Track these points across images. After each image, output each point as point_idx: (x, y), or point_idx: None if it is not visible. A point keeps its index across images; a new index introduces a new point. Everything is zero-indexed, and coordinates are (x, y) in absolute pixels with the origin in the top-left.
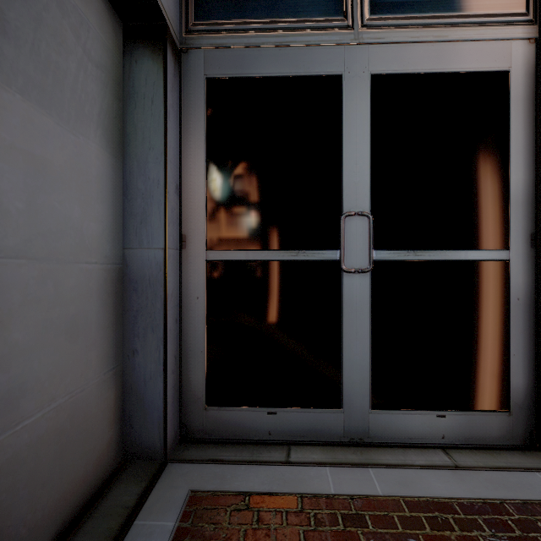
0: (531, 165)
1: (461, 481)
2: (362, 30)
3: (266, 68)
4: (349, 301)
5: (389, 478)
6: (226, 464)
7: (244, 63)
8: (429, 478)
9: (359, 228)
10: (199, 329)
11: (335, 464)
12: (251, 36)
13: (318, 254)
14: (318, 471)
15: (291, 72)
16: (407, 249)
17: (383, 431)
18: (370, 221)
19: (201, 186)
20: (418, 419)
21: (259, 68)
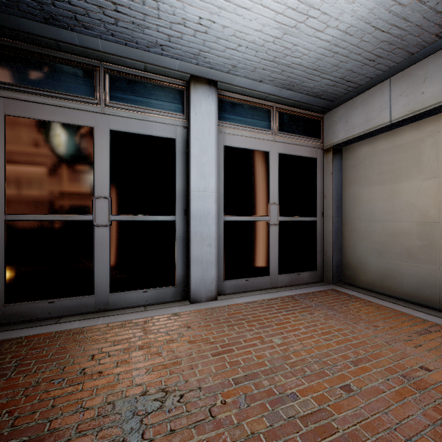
0: (185, 180)
1: (141, 314)
2: (105, 107)
3: (48, 116)
4: (98, 240)
5: (108, 319)
6: (15, 330)
7: (33, 111)
8: (128, 316)
9: (104, 204)
10: (0, 260)
11: (84, 319)
12: (37, 97)
13: (80, 217)
14: (72, 323)
15: (63, 121)
16: (129, 215)
17: (116, 303)
18: (110, 201)
19: (1, 177)
20: (134, 294)
21: (43, 116)
